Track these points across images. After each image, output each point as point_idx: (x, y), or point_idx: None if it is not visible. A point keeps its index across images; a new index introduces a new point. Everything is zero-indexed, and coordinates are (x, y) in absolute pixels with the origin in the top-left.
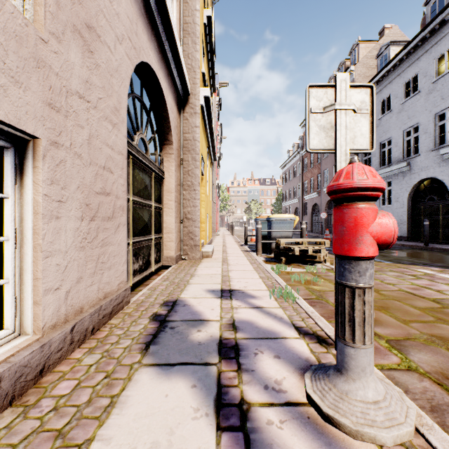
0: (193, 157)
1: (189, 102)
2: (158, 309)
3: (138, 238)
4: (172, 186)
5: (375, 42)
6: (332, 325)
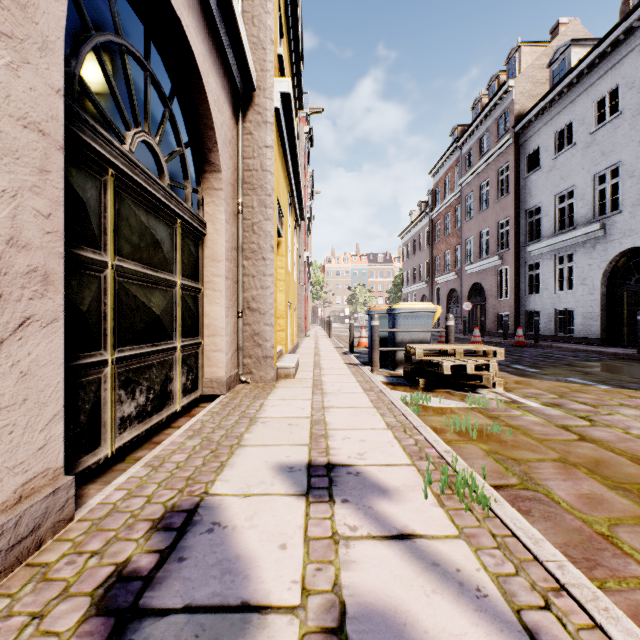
0: (262, 200)
1: (253, 103)
2: (138, 548)
3: (136, 348)
4: (221, 249)
5: (545, 44)
6: (621, 606)
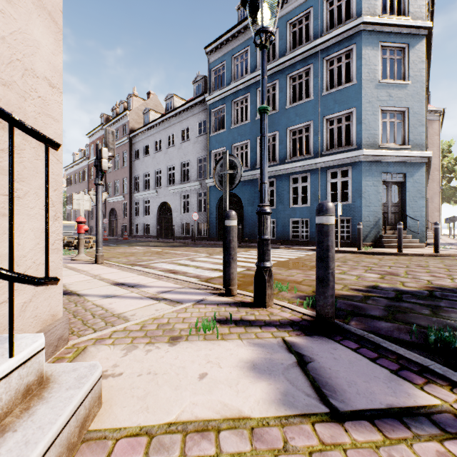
0: None
1: None
2: None
3: None
4: None
5: (144, 100)
6: None
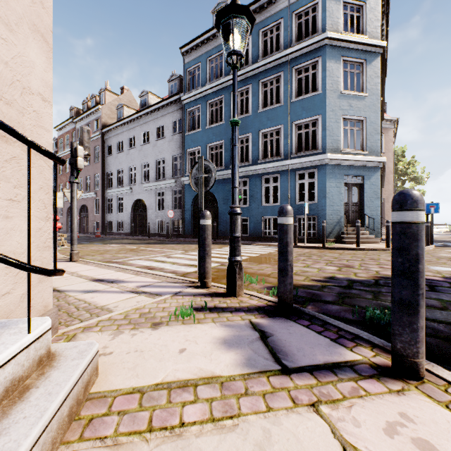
0: None
1: None
2: None
3: None
4: None
5: (117, 95)
6: None
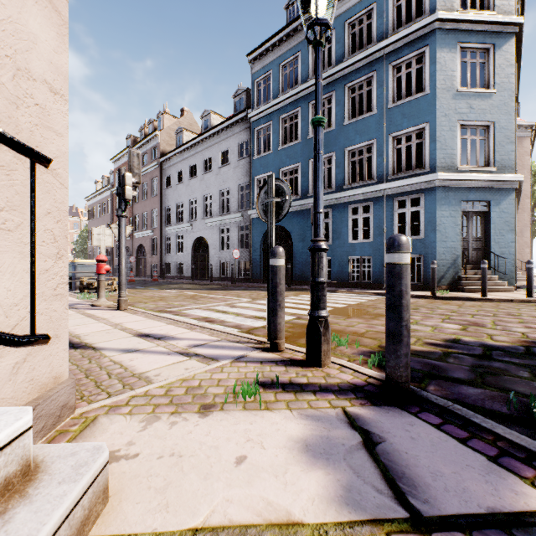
0: None
1: None
2: None
3: None
4: None
5: (177, 118)
6: None
